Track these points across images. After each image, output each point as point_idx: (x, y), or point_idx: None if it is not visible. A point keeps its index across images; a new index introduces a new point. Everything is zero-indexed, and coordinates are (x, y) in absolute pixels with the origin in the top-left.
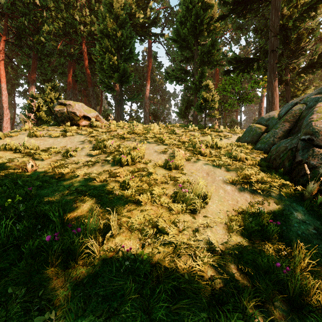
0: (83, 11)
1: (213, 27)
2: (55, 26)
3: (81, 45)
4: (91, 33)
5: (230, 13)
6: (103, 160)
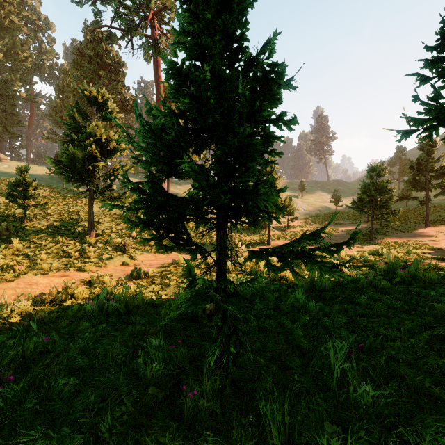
0: None
1: None
2: None
3: None
4: None
5: None
6: None
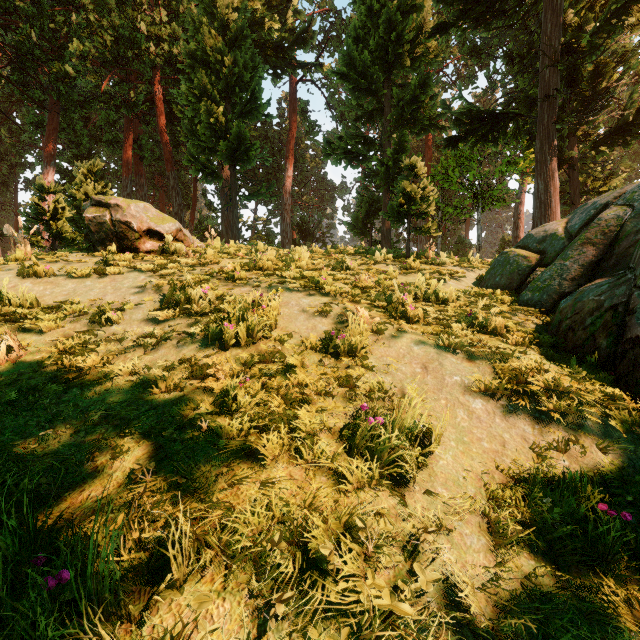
0: (154, 13)
1: (423, 49)
2: (96, 44)
3: (151, 84)
4: (173, 60)
5: (459, 20)
6: (182, 333)
